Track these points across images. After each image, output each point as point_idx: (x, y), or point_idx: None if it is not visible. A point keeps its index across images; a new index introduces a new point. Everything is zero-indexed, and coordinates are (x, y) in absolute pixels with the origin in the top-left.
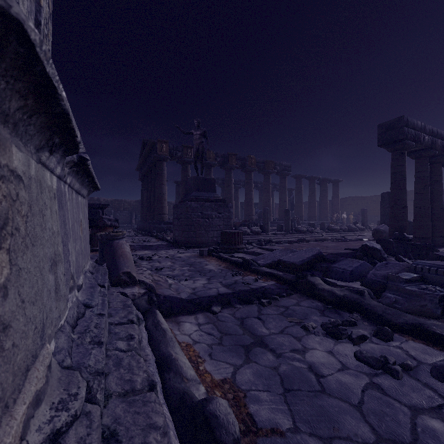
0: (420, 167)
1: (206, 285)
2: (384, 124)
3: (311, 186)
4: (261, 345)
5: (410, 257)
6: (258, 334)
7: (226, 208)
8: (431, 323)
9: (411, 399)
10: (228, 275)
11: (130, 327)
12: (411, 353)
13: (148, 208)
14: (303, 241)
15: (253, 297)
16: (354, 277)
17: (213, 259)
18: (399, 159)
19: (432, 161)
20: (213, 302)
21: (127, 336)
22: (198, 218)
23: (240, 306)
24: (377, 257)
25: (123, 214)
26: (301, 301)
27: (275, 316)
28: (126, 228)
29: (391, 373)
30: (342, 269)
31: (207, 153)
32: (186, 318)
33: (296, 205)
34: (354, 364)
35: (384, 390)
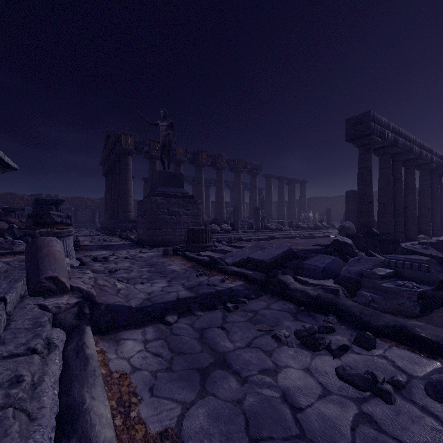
0: (384, 164)
1: (165, 288)
2: (352, 119)
3: (280, 185)
4: (223, 366)
5: (378, 251)
6: (220, 349)
7: (195, 205)
8: (412, 324)
9: (412, 434)
10: (192, 275)
11: (26, 360)
12: (397, 364)
13: (112, 205)
14: (273, 238)
15: (217, 301)
16: (326, 275)
17: (178, 258)
18: (366, 155)
19: (393, 159)
20: (168, 310)
21: (11, 378)
22: (164, 215)
23: (201, 314)
24: (348, 252)
25: (85, 212)
26: (271, 303)
27: (242, 323)
28: (89, 227)
29: (382, 396)
30: (314, 266)
31: (177, 149)
32: (130, 334)
33: (266, 203)
34: (337, 385)
35: (378, 424)
